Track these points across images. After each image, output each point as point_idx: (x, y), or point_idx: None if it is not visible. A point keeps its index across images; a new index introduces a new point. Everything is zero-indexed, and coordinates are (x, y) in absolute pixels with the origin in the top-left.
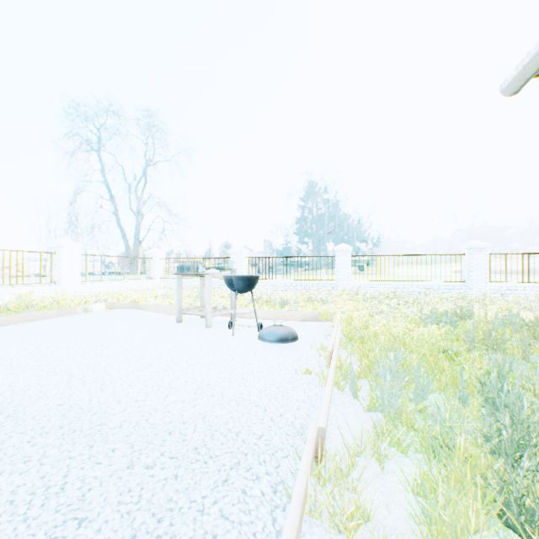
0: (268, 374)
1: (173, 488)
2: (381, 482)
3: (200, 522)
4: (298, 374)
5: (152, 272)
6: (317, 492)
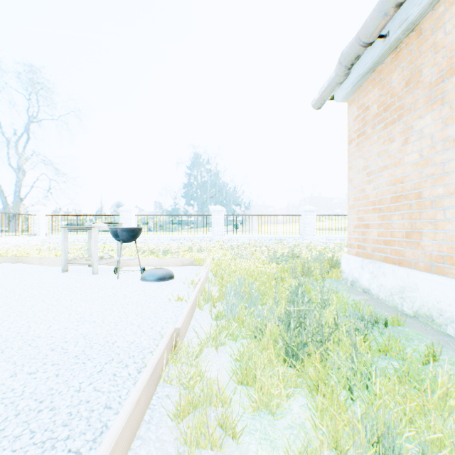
0: (145, 303)
1: (55, 382)
2: (218, 359)
3: (77, 396)
4: (170, 301)
5: (36, 228)
6: (172, 369)
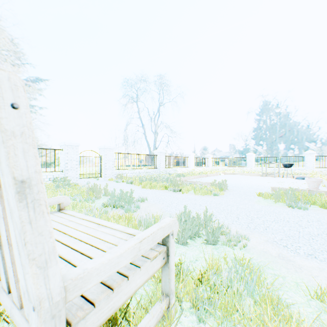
0: None
1: None
2: None
3: None
4: None
5: (208, 164)
6: None
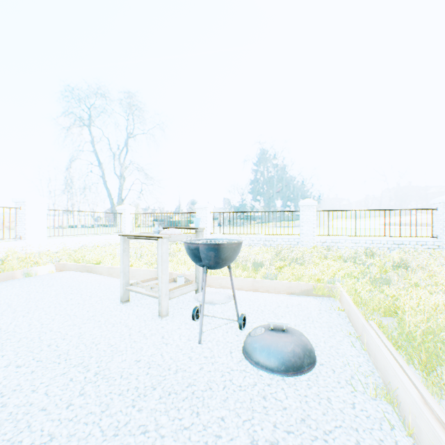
0: None
1: None
2: None
3: None
4: None
5: (123, 226)
6: None
